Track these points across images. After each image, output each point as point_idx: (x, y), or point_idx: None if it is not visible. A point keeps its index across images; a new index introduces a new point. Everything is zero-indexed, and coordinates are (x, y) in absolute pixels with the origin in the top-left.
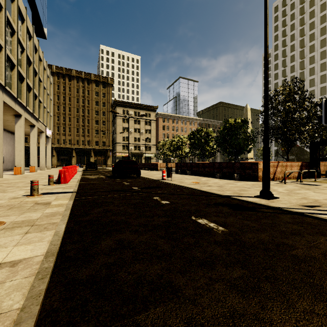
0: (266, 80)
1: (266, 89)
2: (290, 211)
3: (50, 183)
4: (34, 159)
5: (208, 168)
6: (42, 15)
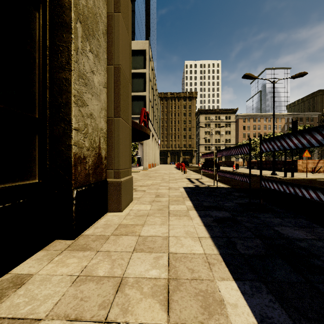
0: (273, 127)
1: (273, 130)
2: (271, 177)
3: (180, 169)
4: (155, 159)
5: (268, 164)
6: (155, 68)
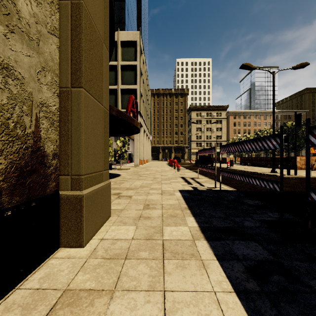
0: (273, 121)
1: (273, 125)
2: (272, 175)
3: (172, 166)
4: (147, 155)
5: (263, 161)
6: (147, 63)
